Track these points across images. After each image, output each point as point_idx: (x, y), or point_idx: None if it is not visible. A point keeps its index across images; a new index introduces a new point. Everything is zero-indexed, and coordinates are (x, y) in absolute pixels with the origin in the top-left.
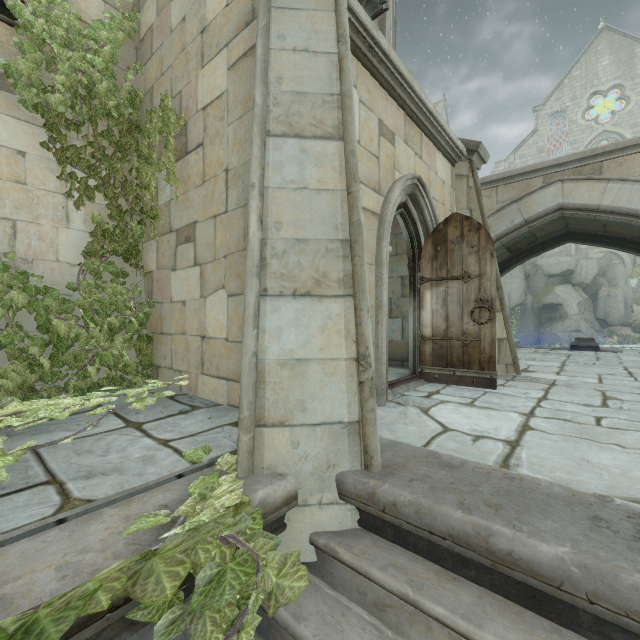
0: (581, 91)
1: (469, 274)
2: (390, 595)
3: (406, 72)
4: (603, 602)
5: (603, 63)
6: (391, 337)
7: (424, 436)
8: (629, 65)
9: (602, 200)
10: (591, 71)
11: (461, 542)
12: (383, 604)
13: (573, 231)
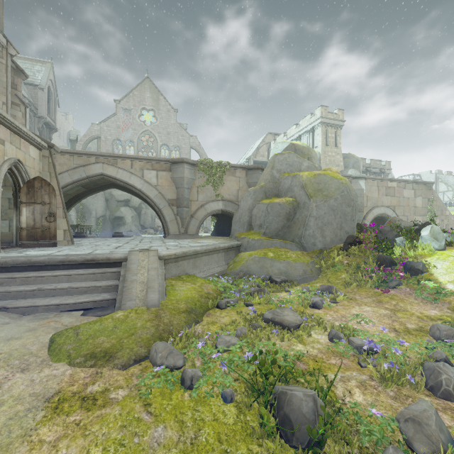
0: (138, 104)
1: (45, 202)
2: (5, 280)
3: (11, 119)
4: (51, 262)
5: (147, 95)
6: (1, 230)
7: (18, 256)
8: (157, 102)
9: (117, 175)
10: (142, 96)
11: (25, 263)
12: (2, 283)
13: (114, 183)
